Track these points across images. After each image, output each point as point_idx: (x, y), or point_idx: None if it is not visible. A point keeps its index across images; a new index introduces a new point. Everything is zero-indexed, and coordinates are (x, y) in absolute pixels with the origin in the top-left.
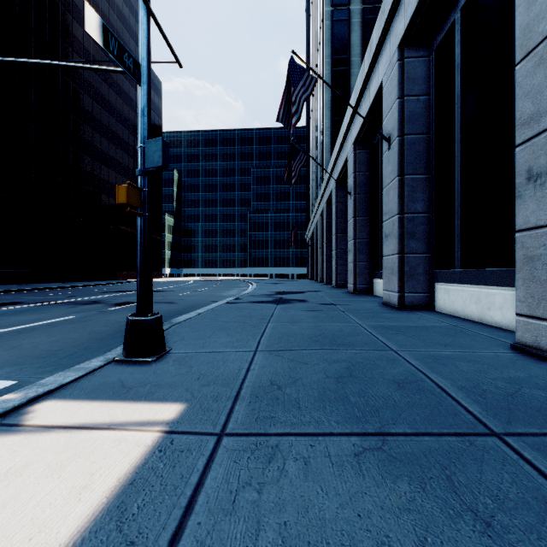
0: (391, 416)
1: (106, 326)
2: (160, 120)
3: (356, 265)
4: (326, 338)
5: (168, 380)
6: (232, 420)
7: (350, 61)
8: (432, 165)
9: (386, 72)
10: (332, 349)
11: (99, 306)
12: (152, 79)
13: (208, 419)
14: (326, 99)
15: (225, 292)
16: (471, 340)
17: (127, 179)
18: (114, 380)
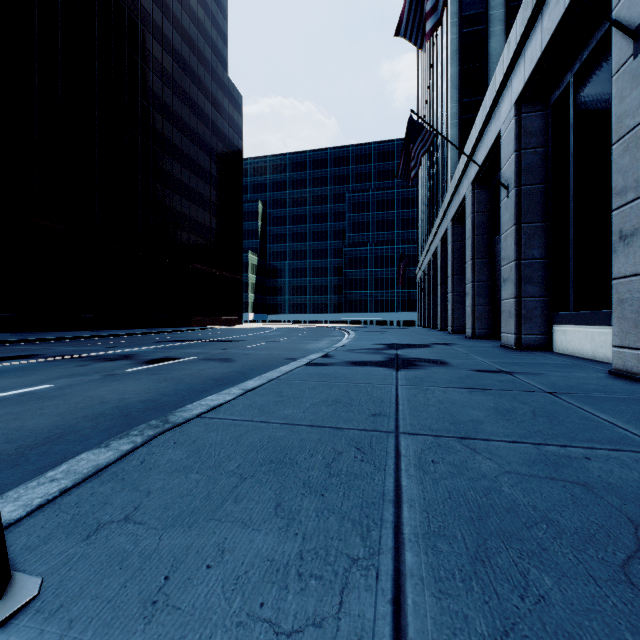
0: None
1: (63, 413)
2: (240, 139)
3: (521, 302)
4: None
5: None
6: None
7: (488, 17)
8: None
9: None
10: None
11: (120, 364)
12: (231, 91)
13: None
14: (451, 75)
15: (310, 344)
16: None
17: (202, 209)
18: None
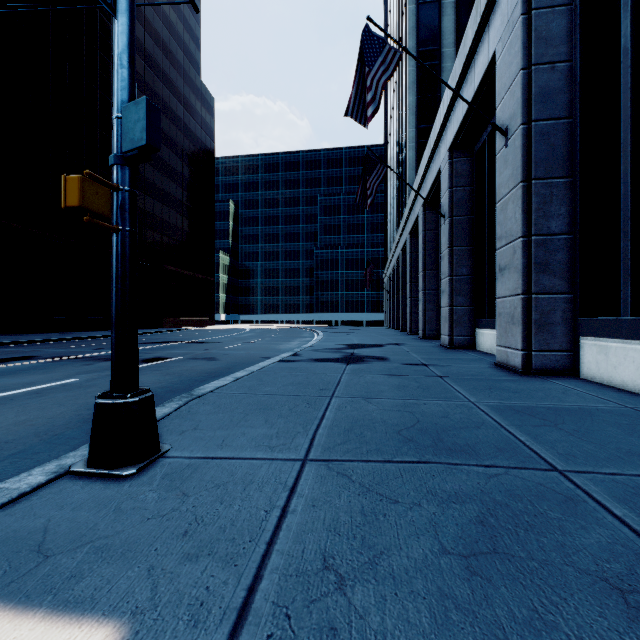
0: None
1: None
2: (212, 142)
3: (453, 310)
4: (424, 432)
5: (129, 534)
6: None
7: (441, 54)
8: (574, 163)
9: (502, 37)
10: (441, 464)
11: None
12: (203, 94)
13: None
14: (409, 103)
15: (283, 344)
16: None
17: (175, 211)
18: (34, 528)
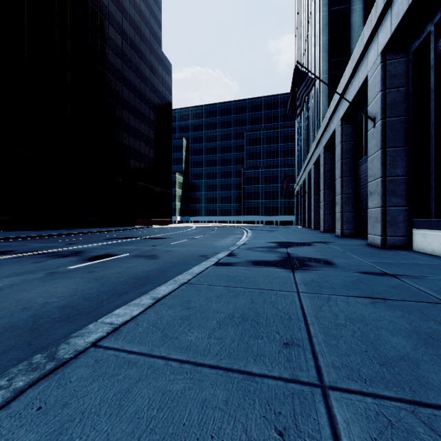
0: None
1: None
2: (170, 94)
3: (386, 211)
4: None
5: None
6: None
7: None
8: None
9: None
10: None
11: (67, 261)
12: (164, 61)
13: None
14: (322, 42)
15: (219, 241)
16: None
17: (144, 143)
18: None
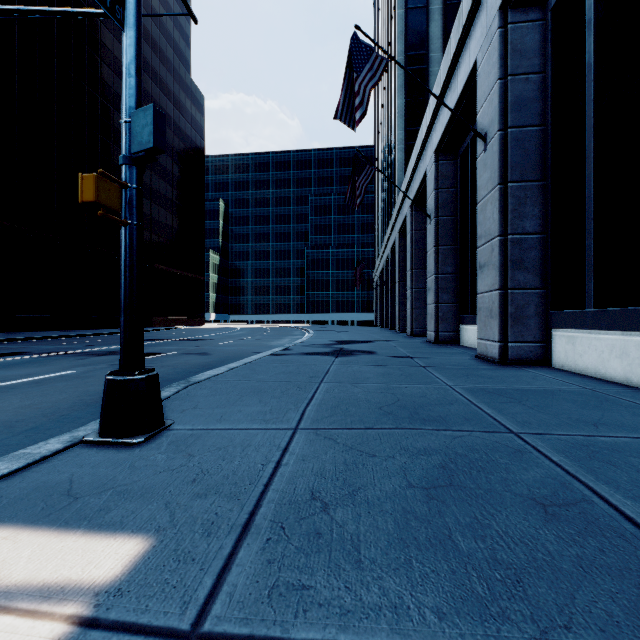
0: (553, 601)
1: None
2: (202, 140)
3: (438, 307)
4: (403, 408)
5: (145, 482)
6: (223, 592)
7: (429, 58)
8: (547, 167)
9: (481, 48)
10: (415, 429)
11: (114, 358)
12: (193, 92)
13: (178, 584)
14: (398, 105)
15: (274, 341)
16: (631, 415)
17: (164, 209)
18: (60, 480)
